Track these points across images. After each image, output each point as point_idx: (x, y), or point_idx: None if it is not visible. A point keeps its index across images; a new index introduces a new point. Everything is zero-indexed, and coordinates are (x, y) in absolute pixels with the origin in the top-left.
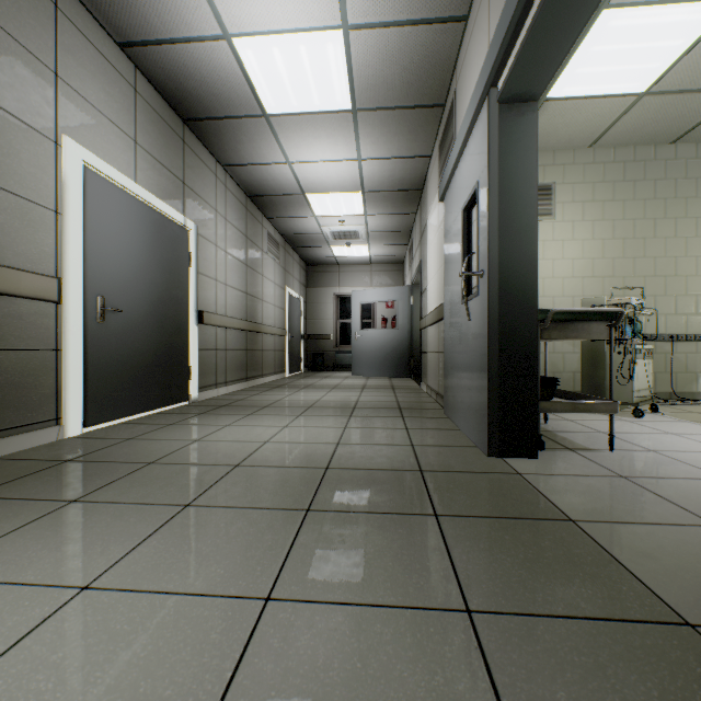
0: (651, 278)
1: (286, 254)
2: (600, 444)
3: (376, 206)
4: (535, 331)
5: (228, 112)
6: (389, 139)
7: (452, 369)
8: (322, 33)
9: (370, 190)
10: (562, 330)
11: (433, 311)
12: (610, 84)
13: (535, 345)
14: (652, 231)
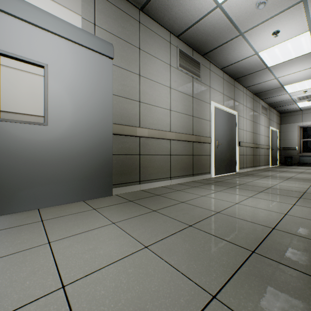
0: None
1: (269, 112)
2: None
3: None
4: None
5: (251, 72)
6: None
7: None
8: (298, 36)
9: None
10: None
11: None
12: None
13: None
14: None
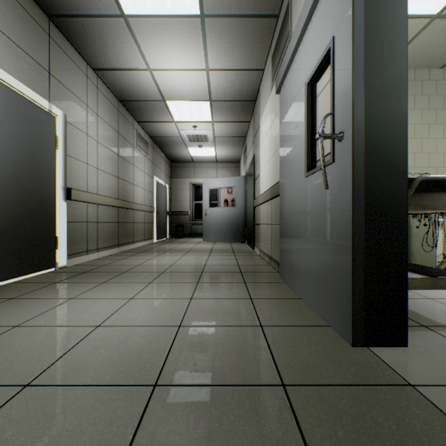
0: (426, 169)
1: (154, 152)
2: (445, 316)
3: (220, 114)
4: (404, 200)
5: (88, 9)
6: (231, 50)
7: (291, 240)
8: None
9: (216, 99)
10: (419, 200)
11: (266, 191)
12: (413, 4)
13: (404, 216)
14: (427, 133)
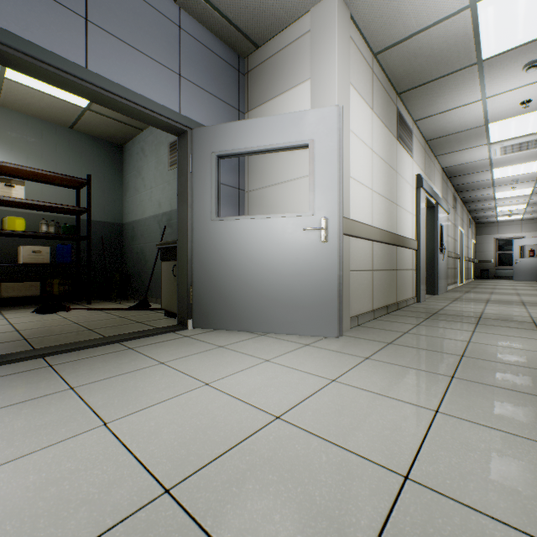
0: None
1: (471, 224)
2: None
3: (532, 206)
4: None
5: (481, 200)
6: None
7: None
8: (525, 189)
9: (531, 203)
10: None
11: None
12: None
13: None
14: None
